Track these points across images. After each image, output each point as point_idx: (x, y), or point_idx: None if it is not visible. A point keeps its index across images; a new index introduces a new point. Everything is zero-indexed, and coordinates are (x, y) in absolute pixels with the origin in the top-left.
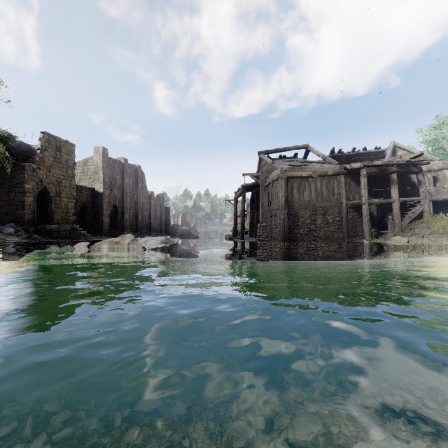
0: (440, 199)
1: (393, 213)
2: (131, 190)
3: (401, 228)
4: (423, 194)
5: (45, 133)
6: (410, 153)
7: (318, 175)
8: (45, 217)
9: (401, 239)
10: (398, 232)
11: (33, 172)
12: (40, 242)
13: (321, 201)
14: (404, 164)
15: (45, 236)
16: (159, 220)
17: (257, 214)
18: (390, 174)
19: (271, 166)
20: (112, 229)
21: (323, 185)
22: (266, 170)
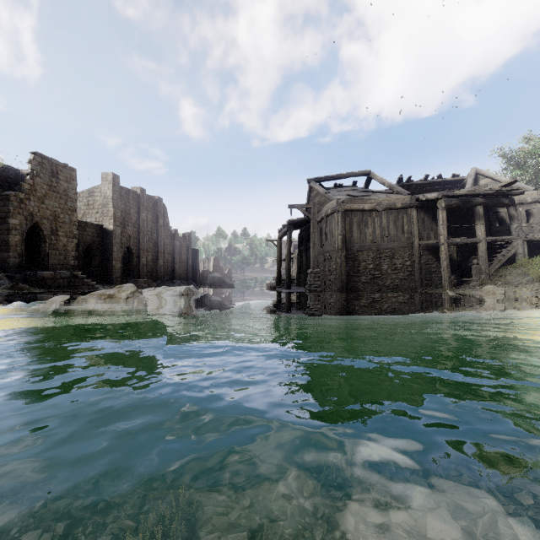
0: (537, 239)
1: (479, 256)
2: (150, 227)
3: (489, 275)
4: (515, 233)
5: (37, 154)
6: (496, 182)
7: (384, 208)
8: (38, 261)
9: (495, 289)
10: (485, 280)
11: (21, 203)
12: (28, 293)
13: (388, 241)
14: (492, 195)
15: (36, 285)
16: (186, 266)
17: (306, 257)
18: (474, 207)
19: (324, 197)
20: (125, 276)
21: (390, 220)
22: (318, 202)
